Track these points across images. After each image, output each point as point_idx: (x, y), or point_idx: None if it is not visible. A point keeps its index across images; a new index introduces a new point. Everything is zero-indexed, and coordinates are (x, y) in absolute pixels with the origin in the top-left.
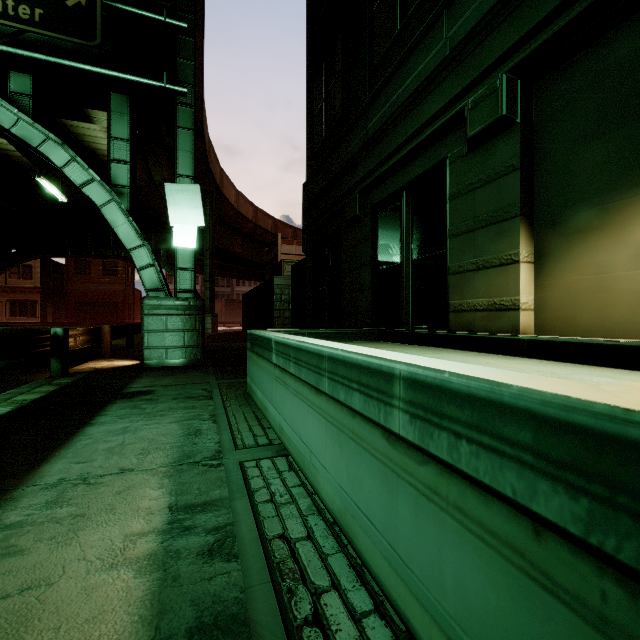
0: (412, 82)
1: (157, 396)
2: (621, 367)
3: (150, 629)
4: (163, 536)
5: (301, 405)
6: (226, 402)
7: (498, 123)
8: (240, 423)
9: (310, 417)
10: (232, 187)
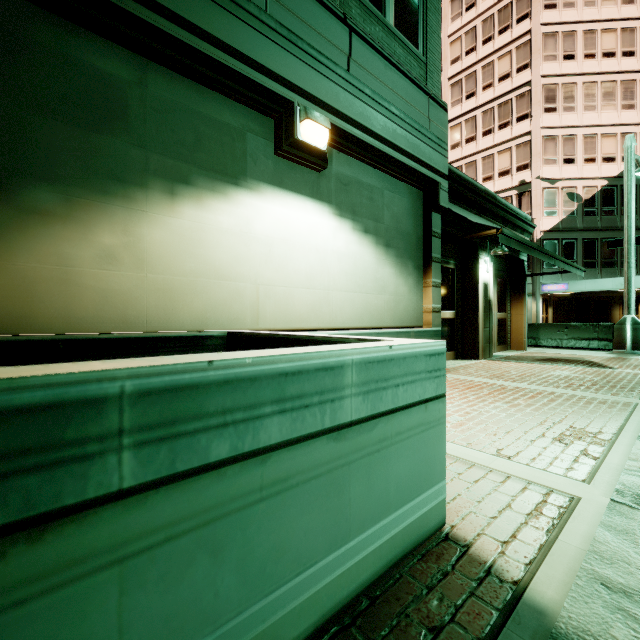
0: None
1: None
2: (116, 357)
3: None
4: None
5: None
6: None
7: None
8: None
9: None
10: None
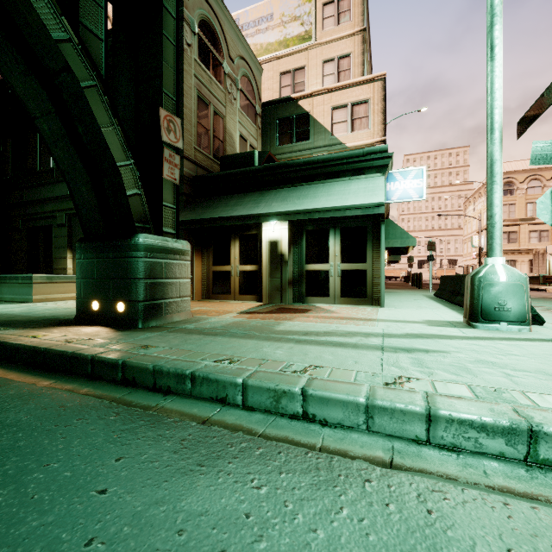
0: (43, 195)
1: None
2: None
3: None
4: None
5: (0, 288)
6: None
7: (63, 224)
8: None
9: (4, 288)
10: None
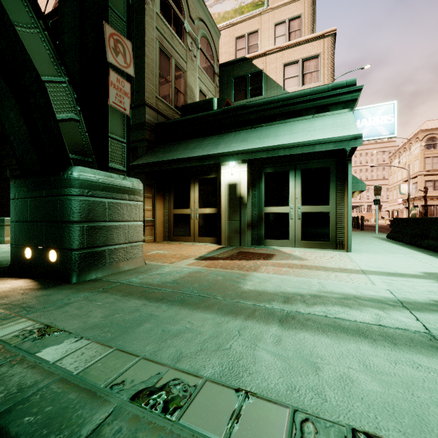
0: None
1: None
2: None
3: None
4: None
5: None
6: None
7: None
8: None
9: None
10: None
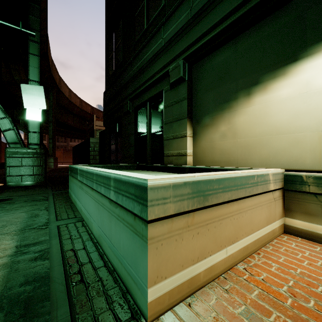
0: (150, 54)
1: (14, 201)
2: None
3: (1, 287)
4: (11, 257)
5: (87, 197)
6: (55, 201)
7: (180, 79)
8: (61, 210)
9: (90, 201)
10: (66, 87)
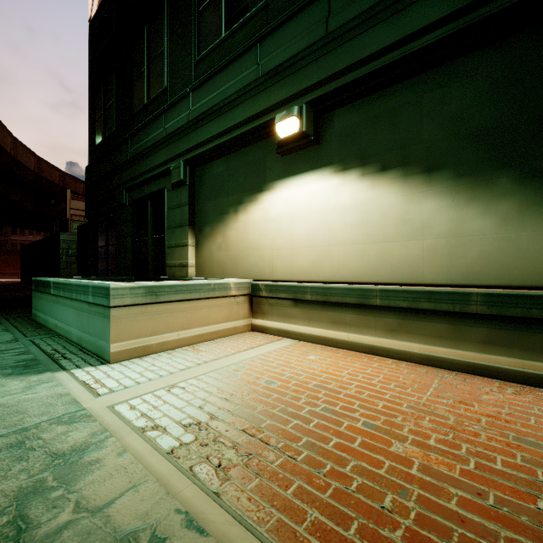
0: (151, 140)
1: None
2: None
3: None
4: None
5: (66, 308)
6: (15, 324)
7: (181, 182)
8: (28, 330)
9: (69, 311)
10: (8, 134)
